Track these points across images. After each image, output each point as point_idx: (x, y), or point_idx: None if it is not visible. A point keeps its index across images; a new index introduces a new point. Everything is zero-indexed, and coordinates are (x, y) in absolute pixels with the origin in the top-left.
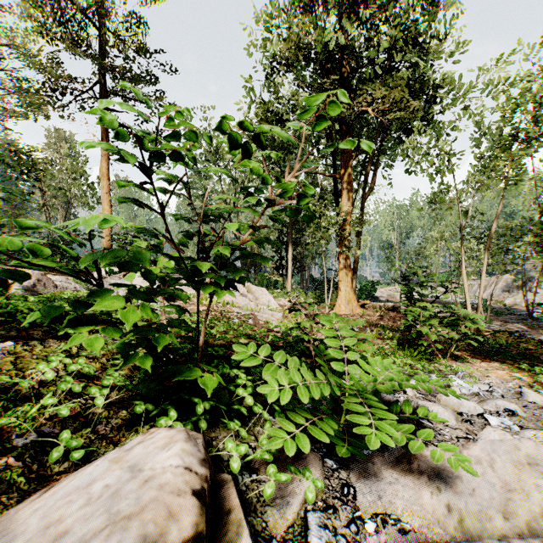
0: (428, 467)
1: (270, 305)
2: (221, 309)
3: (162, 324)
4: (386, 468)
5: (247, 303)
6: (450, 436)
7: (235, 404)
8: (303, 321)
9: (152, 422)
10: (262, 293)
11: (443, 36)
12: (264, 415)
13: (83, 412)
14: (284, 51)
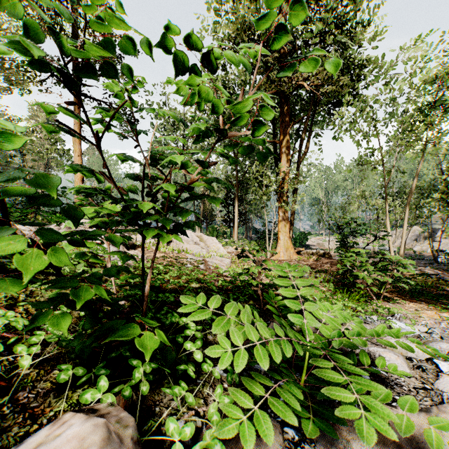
0: (405, 438)
1: (219, 252)
2: (176, 255)
3: (95, 273)
4: (354, 437)
5: (199, 250)
6: (408, 387)
7: (183, 358)
8: (251, 267)
9: (87, 383)
10: (213, 242)
11: (367, 21)
12: (214, 373)
13: (7, 374)
14: (232, 31)
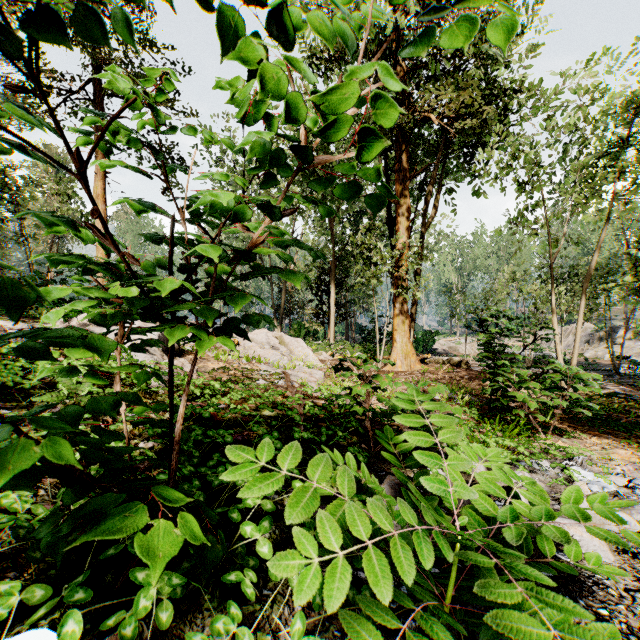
0: None
1: (308, 360)
2: (243, 366)
3: (69, 409)
4: None
5: (278, 358)
6: (616, 589)
7: (239, 550)
8: (355, 386)
9: (64, 604)
10: (298, 346)
11: (523, 25)
12: (292, 581)
13: None
14: None
